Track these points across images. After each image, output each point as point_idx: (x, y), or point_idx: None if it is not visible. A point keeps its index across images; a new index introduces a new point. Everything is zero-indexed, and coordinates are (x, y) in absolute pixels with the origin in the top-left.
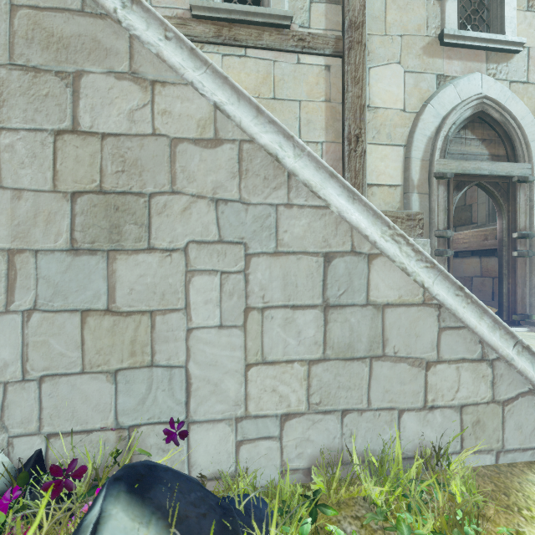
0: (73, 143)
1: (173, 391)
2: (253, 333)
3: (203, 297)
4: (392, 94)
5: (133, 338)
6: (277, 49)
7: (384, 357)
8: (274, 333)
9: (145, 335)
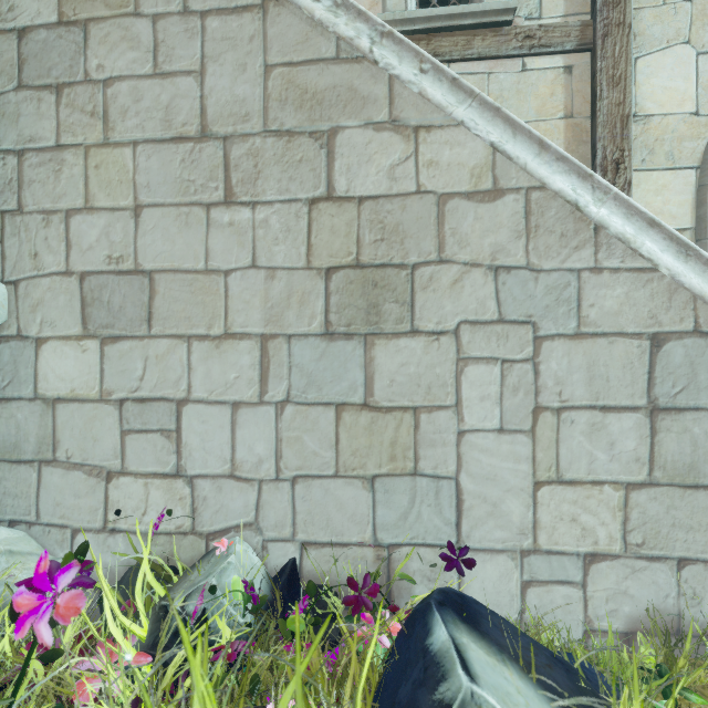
0: (328, 212)
1: (440, 508)
2: (545, 441)
3: (478, 392)
4: (675, 91)
5: (393, 439)
6: (494, 57)
7: None
8: (575, 442)
9: (407, 436)
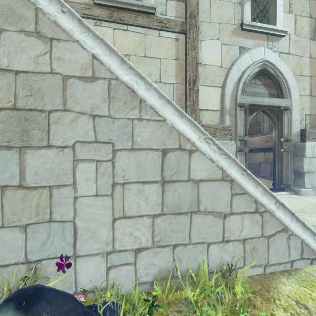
0: None
1: (65, 237)
2: (118, 199)
3: (85, 176)
4: (214, 56)
5: (37, 203)
6: (147, 27)
7: (199, 212)
8: (131, 198)
9: (46, 201)
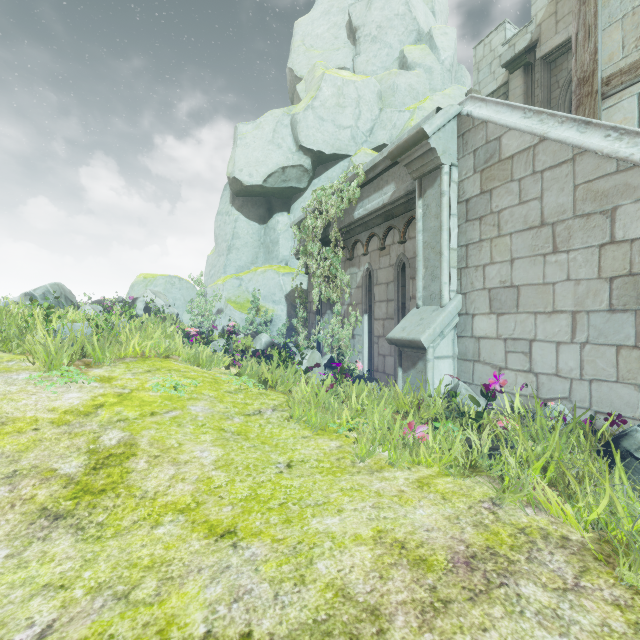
0: (610, 249)
1: None
2: None
3: None
4: None
5: None
6: None
7: None
8: None
9: None
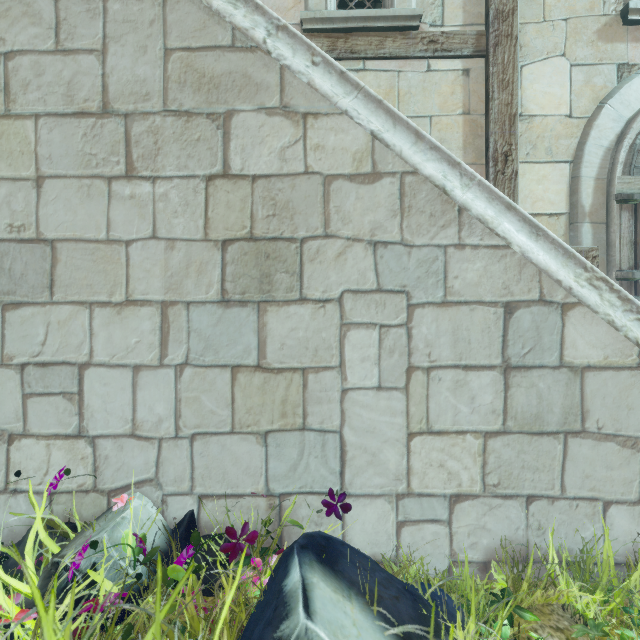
0: (224, 188)
1: (326, 459)
2: (417, 396)
3: (359, 353)
4: (553, 96)
5: (284, 397)
6: (403, 57)
7: (583, 433)
8: (442, 397)
9: (297, 395)
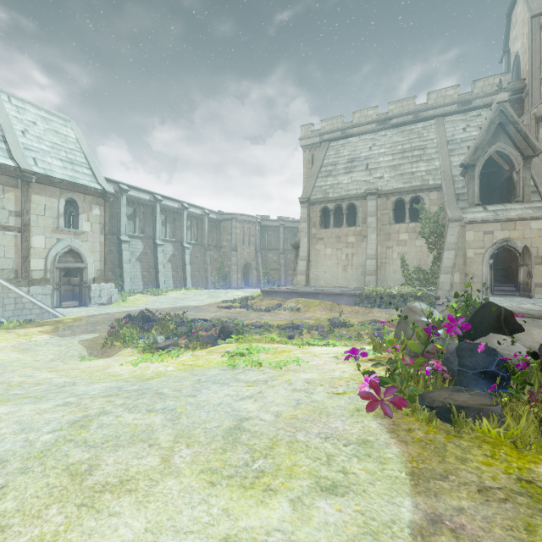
0: None
1: None
2: (5, 307)
3: None
4: (41, 243)
5: None
6: None
7: (25, 309)
8: (8, 307)
9: None
